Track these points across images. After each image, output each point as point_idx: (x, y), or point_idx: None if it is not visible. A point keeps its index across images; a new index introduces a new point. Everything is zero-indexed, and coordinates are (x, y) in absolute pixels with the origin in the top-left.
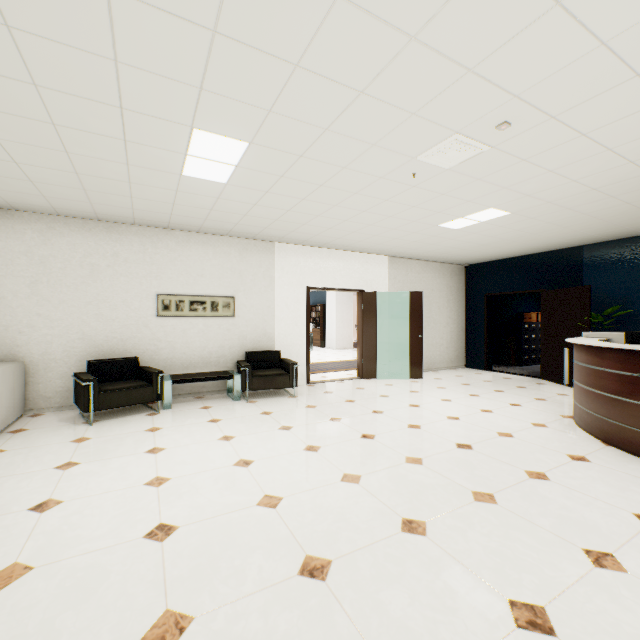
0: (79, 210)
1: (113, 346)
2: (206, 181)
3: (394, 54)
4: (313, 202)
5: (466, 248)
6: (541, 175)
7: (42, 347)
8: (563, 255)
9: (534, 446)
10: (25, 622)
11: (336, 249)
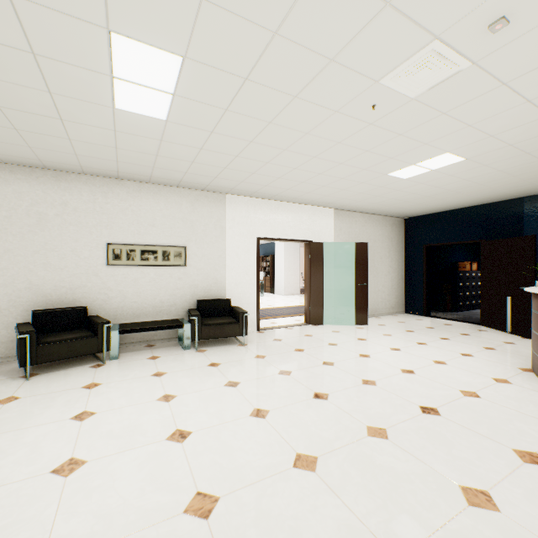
0: (22, 156)
1: (62, 295)
2: (144, 117)
3: None
4: (261, 145)
5: (410, 200)
6: (516, 107)
7: None
8: (503, 207)
9: (508, 410)
10: None
11: (285, 201)
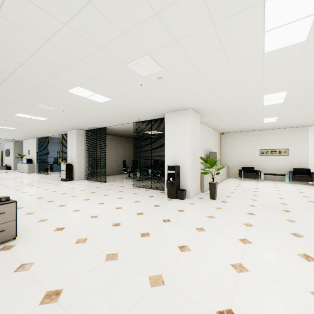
0: (239, 131)
1: (247, 163)
2: (270, 122)
3: (300, 105)
4: (311, 118)
5: None
6: None
7: (231, 163)
8: None
9: None
10: (238, 191)
11: None
